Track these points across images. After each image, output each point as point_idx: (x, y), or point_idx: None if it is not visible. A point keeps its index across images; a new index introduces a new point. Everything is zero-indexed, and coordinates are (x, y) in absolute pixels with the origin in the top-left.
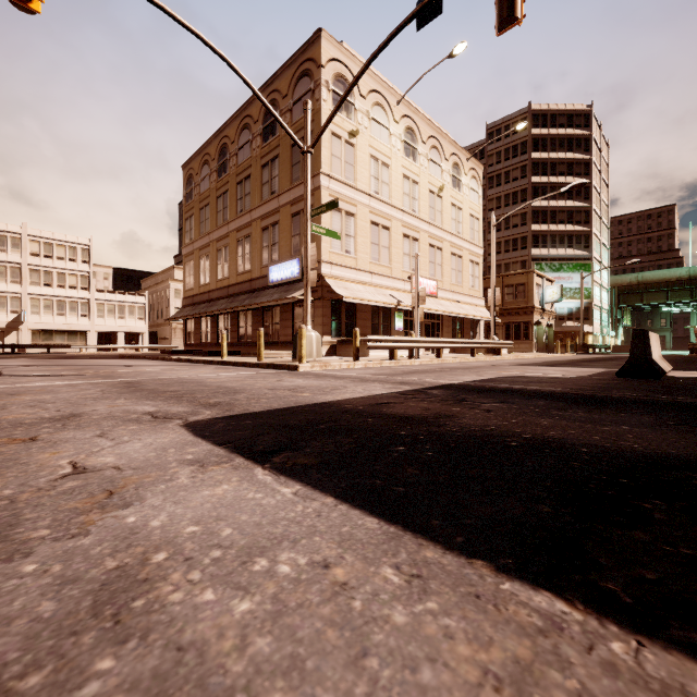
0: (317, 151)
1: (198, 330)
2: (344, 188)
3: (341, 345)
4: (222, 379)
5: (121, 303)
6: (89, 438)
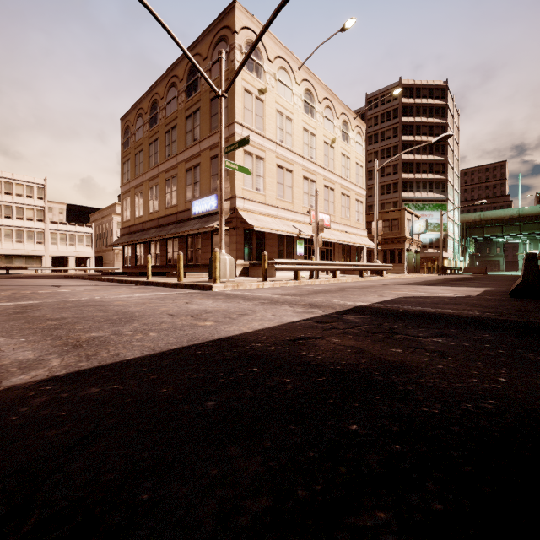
0: (232, 104)
1: (134, 255)
2: (255, 136)
3: (252, 267)
4: (131, 301)
5: (71, 232)
6: None
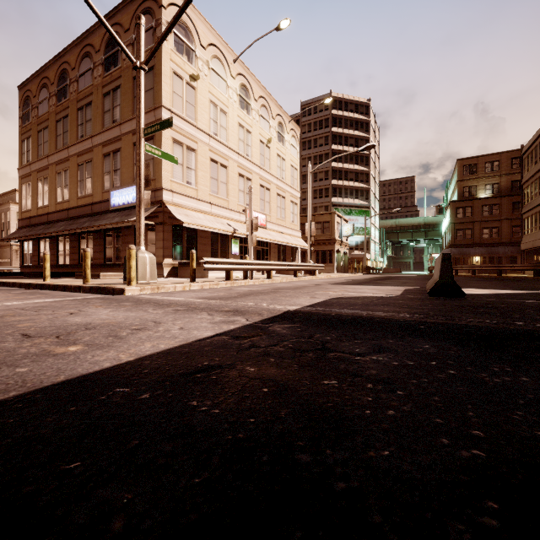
0: (158, 86)
1: (36, 252)
2: (185, 125)
3: (182, 267)
4: None
5: None
6: None
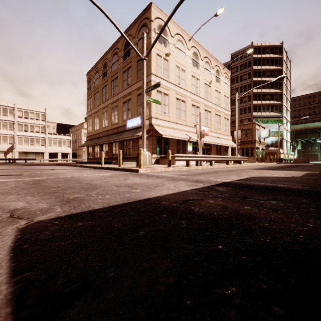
0: (149, 63)
1: (94, 152)
2: (163, 81)
3: (161, 159)
4: (93, 178)
5: (59, 139)
6: None
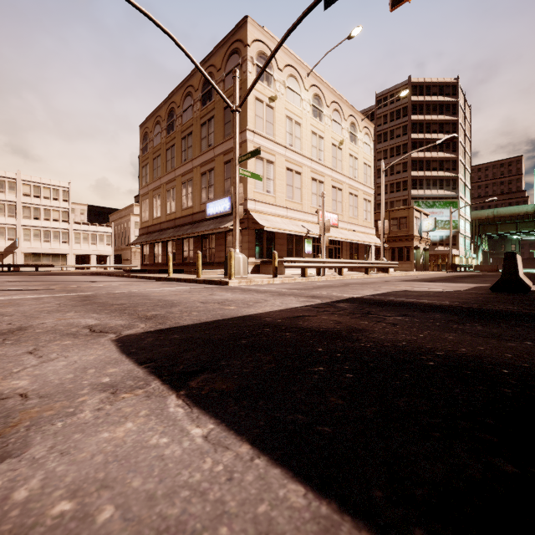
0: (244, 112)
1: (152, 253)
2: (265, 142)
3: (263, 265)
4: (164, 293)
5: (93, 232)
6: (19, 355)
